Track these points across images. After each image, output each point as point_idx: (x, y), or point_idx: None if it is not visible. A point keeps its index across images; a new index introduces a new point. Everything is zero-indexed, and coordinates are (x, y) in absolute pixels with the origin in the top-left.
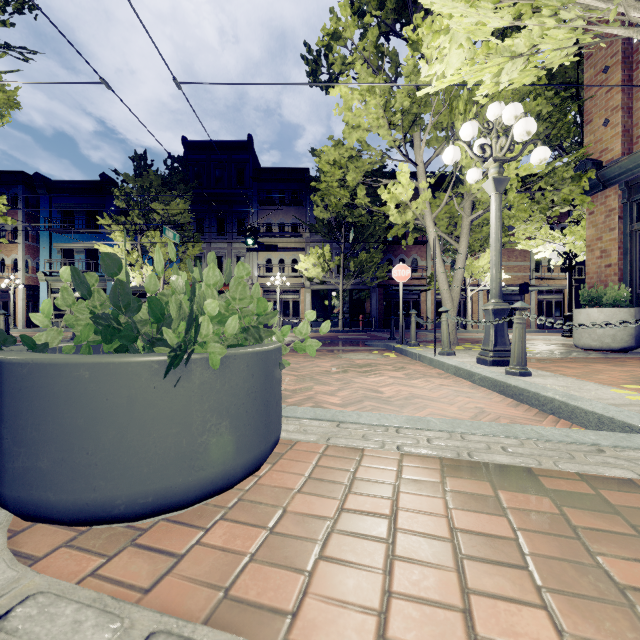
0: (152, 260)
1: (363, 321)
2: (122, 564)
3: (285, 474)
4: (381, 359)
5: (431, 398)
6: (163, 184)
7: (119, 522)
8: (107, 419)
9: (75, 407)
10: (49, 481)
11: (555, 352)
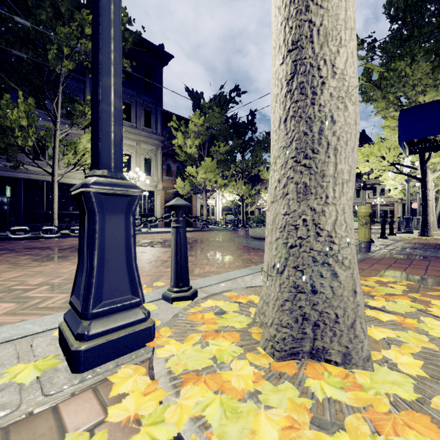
0: None
1: None
2: None
3: None
4: None
5: None
6: None
7: None
8: None
9: None
10: None
11: None
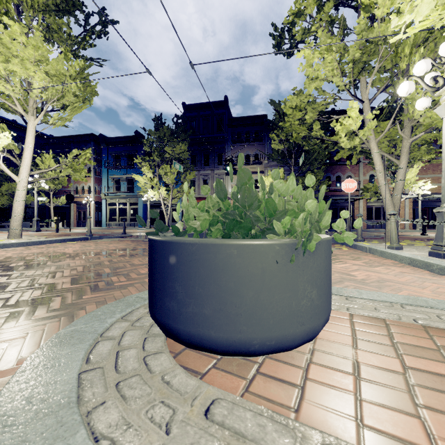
0: (164, 184)
1: None
2: (256, 386)
3: (331, 333)
4: (336, 251)
5: (400, 282)
6: (171, 134)
7: (250, 356)
8: (248, 283)
9: (228, 274)
10: (211, 323)
11: None
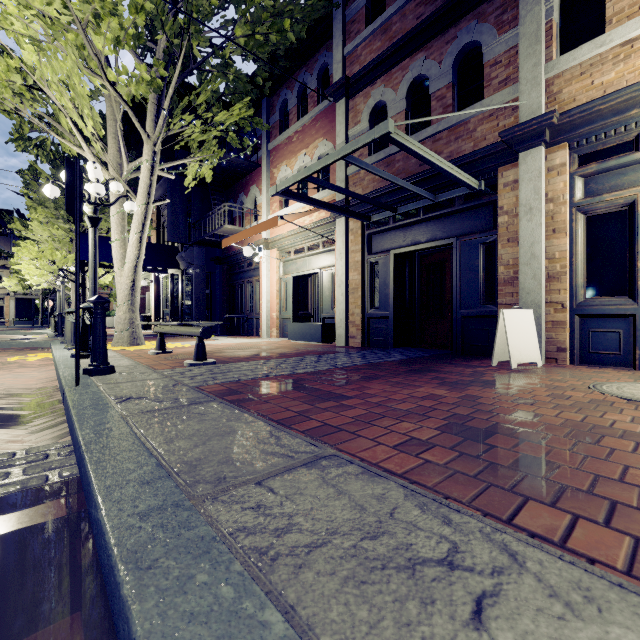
0: None
1: None
2: None
3: None
4: None
5: None
6: None
7: None
8: None
9: None
10: None
11: None
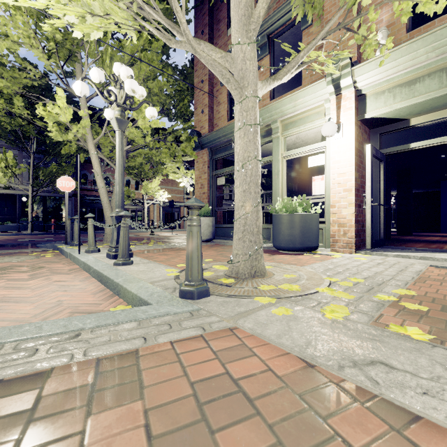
0: None
1: (55, 224)
2: None
3: None
4: (30, 260)
5: (21, 299)
6: None
7: None
8: None
9: None
10: None
11: (174, 244)
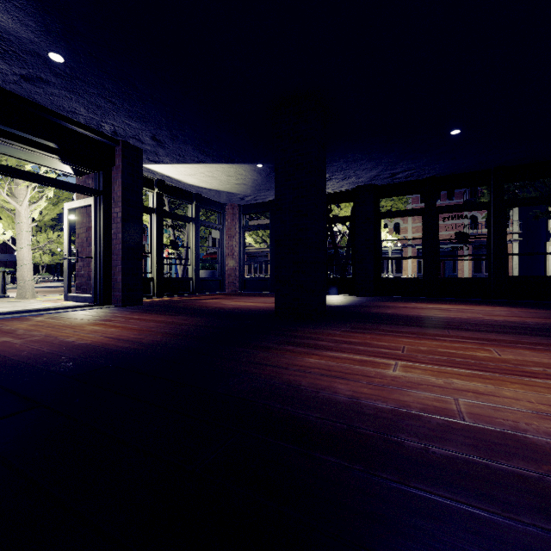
0: None
1: None
2: None
3: None
4: None
5: None
6: None
7: None
8: None
9: None
10: None
11: None
